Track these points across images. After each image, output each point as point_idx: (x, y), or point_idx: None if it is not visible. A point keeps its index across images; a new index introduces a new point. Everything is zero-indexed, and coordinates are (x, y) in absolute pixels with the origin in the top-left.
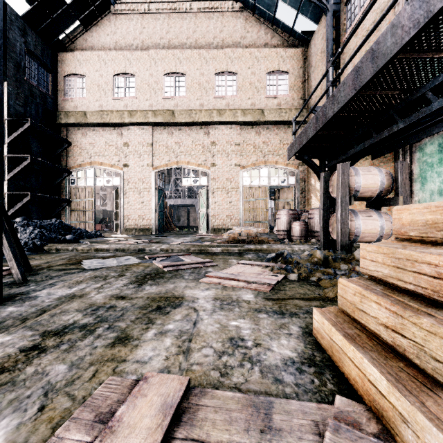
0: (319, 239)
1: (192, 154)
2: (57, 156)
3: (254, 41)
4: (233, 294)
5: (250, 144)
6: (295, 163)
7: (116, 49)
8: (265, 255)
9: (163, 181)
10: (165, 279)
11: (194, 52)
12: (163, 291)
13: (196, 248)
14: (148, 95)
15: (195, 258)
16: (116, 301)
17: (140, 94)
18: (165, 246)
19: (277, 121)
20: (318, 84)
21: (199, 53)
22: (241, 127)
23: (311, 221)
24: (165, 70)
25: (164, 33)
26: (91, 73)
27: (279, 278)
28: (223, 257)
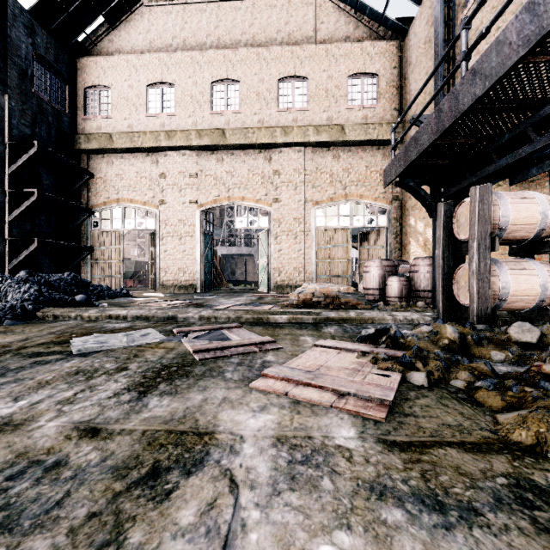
0: (427, 301)
1: (248, 187)
2: (76, 191)
3: (331, 34)
4: (314, 426)
5: (325, 172)
6: (386, 197)
7: (150, 52)
8: (355, 329)
9: (210, 223)
10: (192, 379)
11: (250, 51)
12: (179, 412)
13: (251, 316)
14: (191, 111)
15: (248, 334)
16: (76, 444)
17: (181, 109)
18: (205, 312)
19: (362, 140)
20: (438, 65)
21: (258, 53)
22: (314, 150)
23: (416, 275)
24: (213, 77)
25: (212, 28)
26: (119, 83)
27: (395, 382)
28: (291, 332)
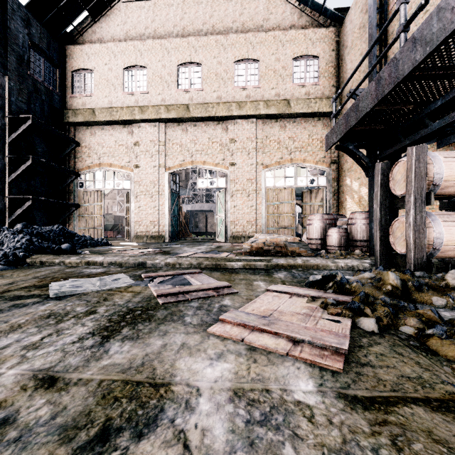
0: (363, 249)
1: (208, 153)
2: (65, 157)
3: (278, 23)
4: (271, 377)
5: (274, 140)
6: (326, 161)
7: (127, 40)
8: (302, 274)
9: (177, 184)
10: (153, 323)
11: (210, 38)
12: (138, 359)
13: (210, 263)
14: (160, 89)
15: (207, 279)
16: (30, 396)
17: (152, 88)
18: (171, 259)
19: (305, 113)
20: (377, 39)
21: (217, 40)
22: (264, 121)
23: (353, 227)
24: (179, 61)
25: (178, 20)
26: (100, 66)
27: (346, 328)
28: (246, 277)
